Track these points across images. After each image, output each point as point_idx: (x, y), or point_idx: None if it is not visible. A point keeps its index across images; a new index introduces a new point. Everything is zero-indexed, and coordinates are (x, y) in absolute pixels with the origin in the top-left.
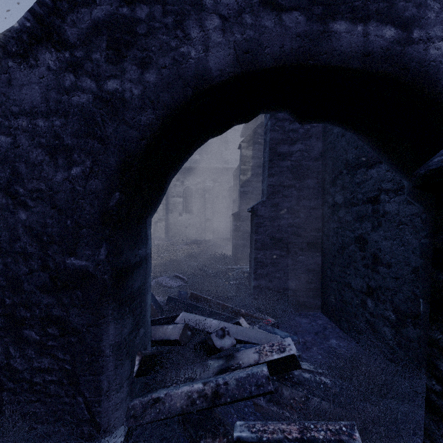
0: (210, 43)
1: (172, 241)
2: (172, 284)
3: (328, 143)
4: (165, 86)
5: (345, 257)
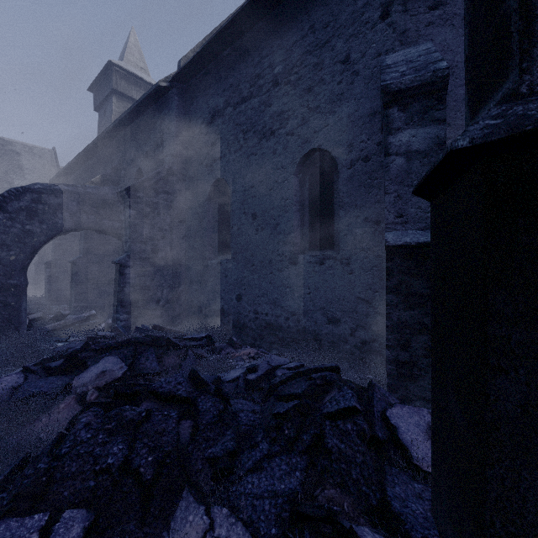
0: (66, 220)
1: None
2: None
3: None
4: (50, 230)
5: None
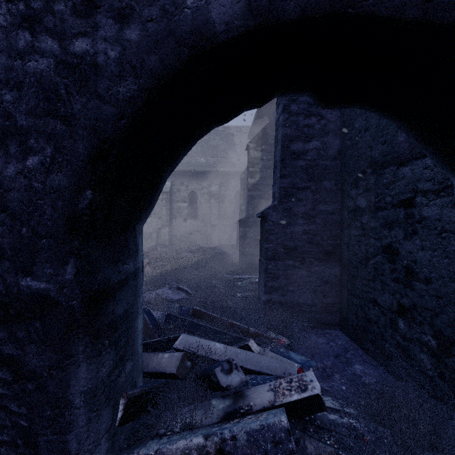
0: None
1: (175, 249)
2: (173, 297)
3: (348, 140)
4: (151, 45)
5: (369, 269)
